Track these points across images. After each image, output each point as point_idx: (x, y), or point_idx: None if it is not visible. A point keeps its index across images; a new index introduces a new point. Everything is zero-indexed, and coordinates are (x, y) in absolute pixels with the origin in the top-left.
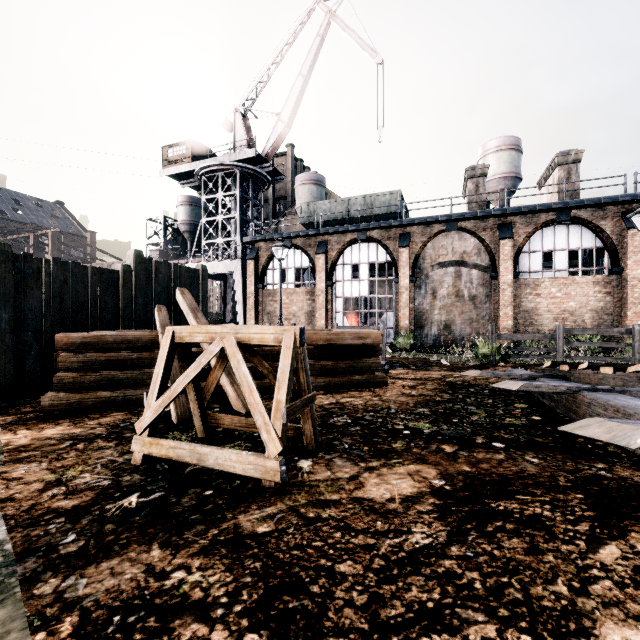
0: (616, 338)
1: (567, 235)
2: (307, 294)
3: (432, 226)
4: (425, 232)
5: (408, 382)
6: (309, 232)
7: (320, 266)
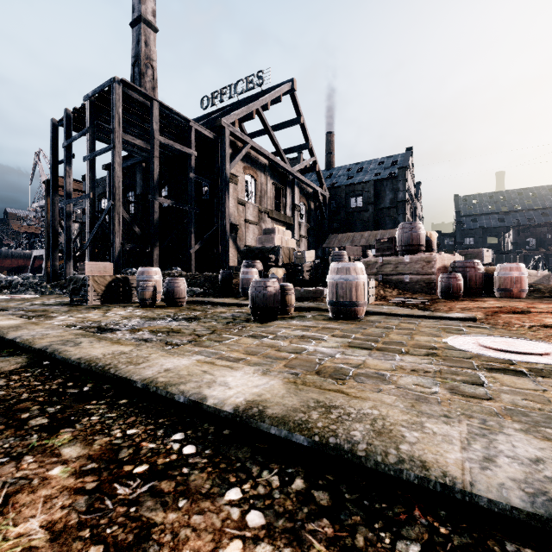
0: None
1: None
2: None
3: None
4: None
5: None
6: None
7: None
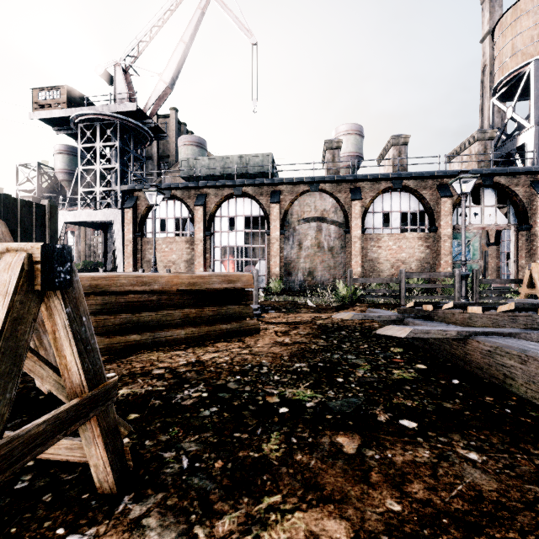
0: (433, 281)
1: (400, 200)
2: (187, 243)
3: (298, 186)
4: (293, 191)
5: (281, 327)
6: (188, 184)
7: (199, 217)
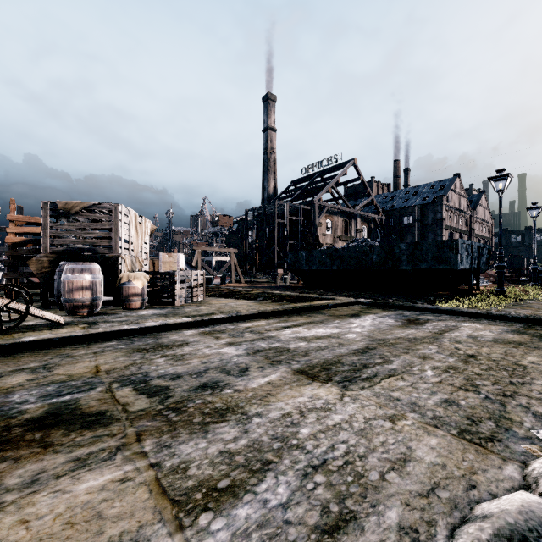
0: None
1: None
2: None
3: None
4: None
5: None
6: None
7: None
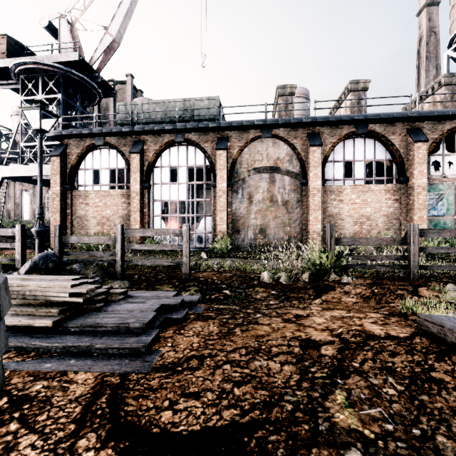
0: None
1: (364, 147)
2: (122, 197)
3: (248, 131)
4: (242, 137)
5: None
6: (122, 129)
7: (135, 166)
